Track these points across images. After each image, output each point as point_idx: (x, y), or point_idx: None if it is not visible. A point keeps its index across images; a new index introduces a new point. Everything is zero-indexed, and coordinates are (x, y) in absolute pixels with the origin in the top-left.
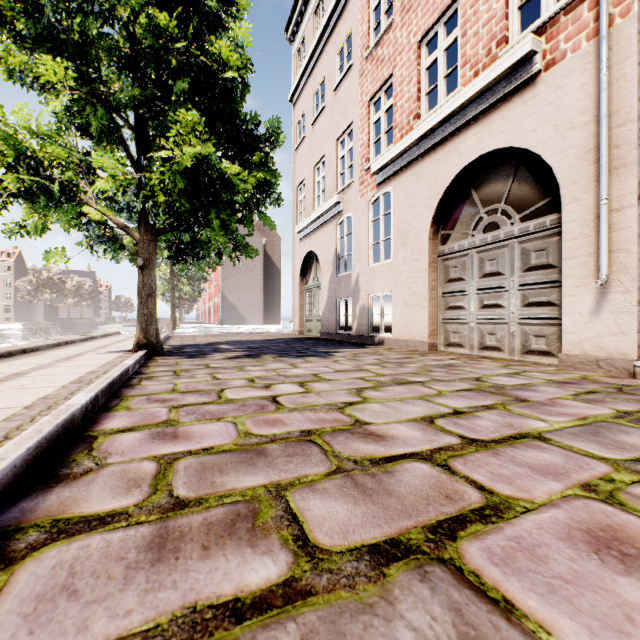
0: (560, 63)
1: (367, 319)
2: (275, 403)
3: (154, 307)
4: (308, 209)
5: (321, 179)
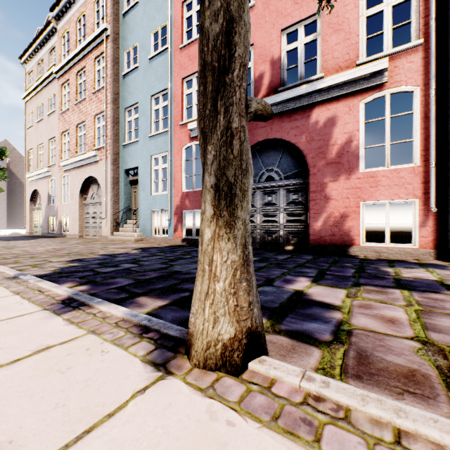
0: (102, 161)
1: (61, 226)
2: None
3: None
4: (35, 166)
5: (42, 154)
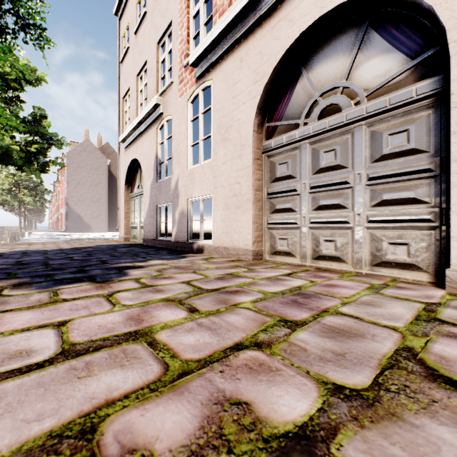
0: None
1: (186, 225)
2: None
3: None
4: (132, 118)
5: (144, 87)
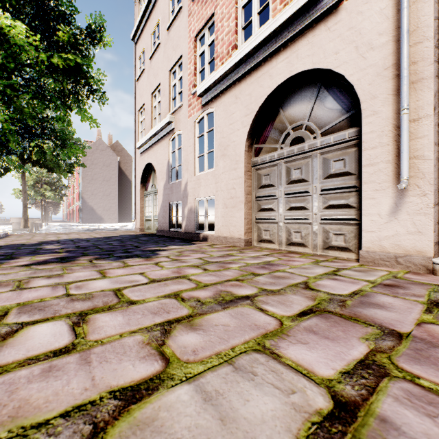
0: None
1: (194, 219)
2: None
3: None
4: (147, 128)
5: (157, 104)
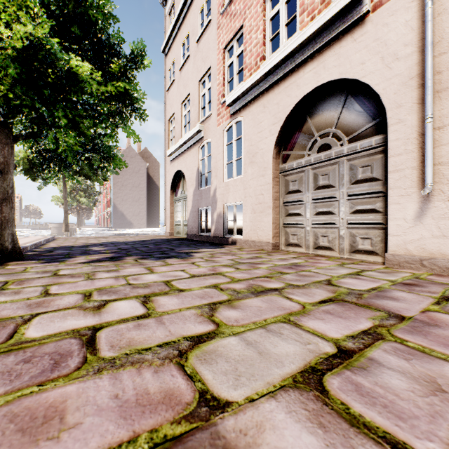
0: (386, 4)
1: (223, 224)
2: (87, 347)
3: (10, 211)
4: (177, 137)
5: (187, 113)
